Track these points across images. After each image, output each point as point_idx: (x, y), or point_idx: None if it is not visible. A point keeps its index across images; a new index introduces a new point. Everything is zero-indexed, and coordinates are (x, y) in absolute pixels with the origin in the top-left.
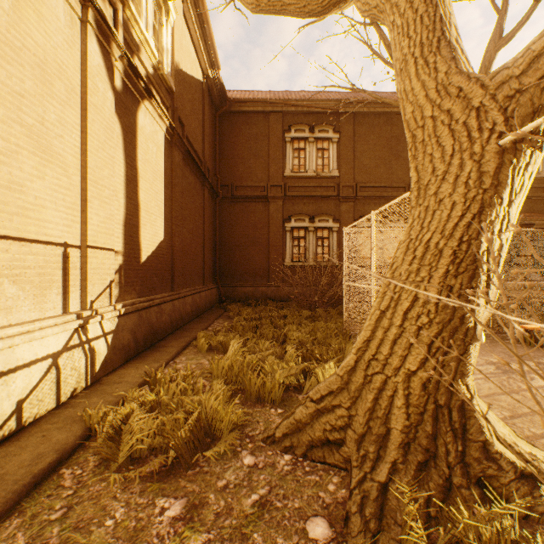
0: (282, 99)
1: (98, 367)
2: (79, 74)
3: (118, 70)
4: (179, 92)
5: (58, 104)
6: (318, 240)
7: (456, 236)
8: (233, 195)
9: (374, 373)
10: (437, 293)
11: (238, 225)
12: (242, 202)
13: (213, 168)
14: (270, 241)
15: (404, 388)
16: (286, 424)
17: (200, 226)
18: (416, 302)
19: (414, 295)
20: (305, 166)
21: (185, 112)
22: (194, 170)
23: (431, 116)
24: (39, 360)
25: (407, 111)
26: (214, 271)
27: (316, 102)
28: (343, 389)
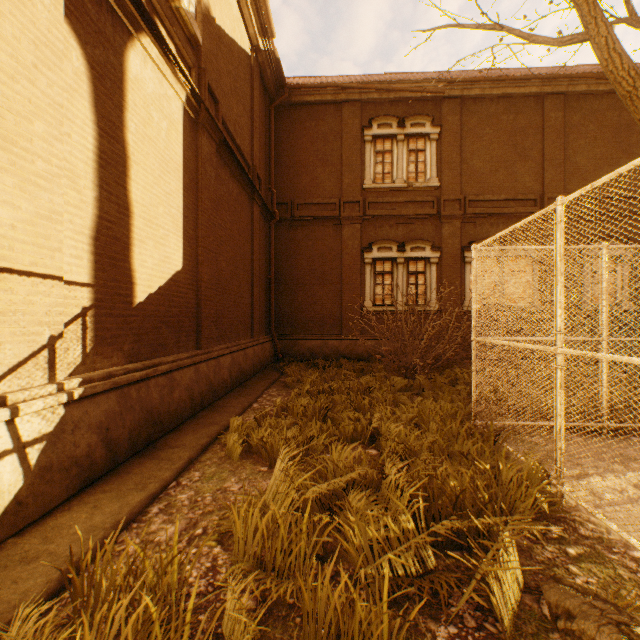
0: (360, 83)
1: None
2: None
3: None
4: (211, 50)
5: None
6: (409, 275)
7: None
8: (293, 217)
9: None
10: None
11: (300, 257)
12: (306, 226)
13: (267, 180)
14: (344, 278)
15: None
16: None
17: (246, 256)
18: None
19: None
20: (392, 174)
21: (222, 87)
22: (236, 174)
23: None
24: None
25: None
26: (268, 319)
27: (408, 84)
28: None
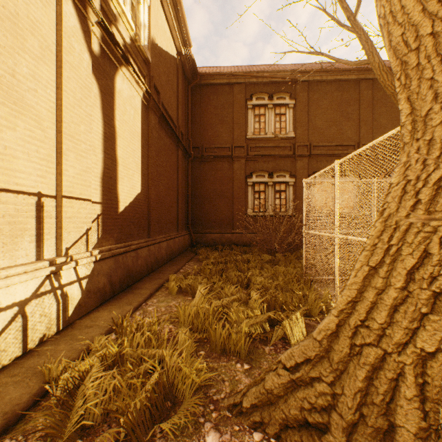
0: (245, 72)
1: (71, 311)
2: (54, 33)
3: (96, 36)
4: (155, 63)
5: (31, 58)
6: (276, 193)
7: None
8: (203, 156)
9: (364, 344)
10: None
11: (207, 181)
12: (210, 161)
13: (186, 133)
14: (234, 194)
15: (415, 373)
16: (255, 393)
17: (174, 181)
18: (427, 258)
19: (423, 249)
20: (265, 129)
21: (161, 82)
22: (169, 133)
23: (430, 33)
24: (3, 309)
25: (394, 36)
26: (187, 220)
27: (274, 73)
28: (323, 358)
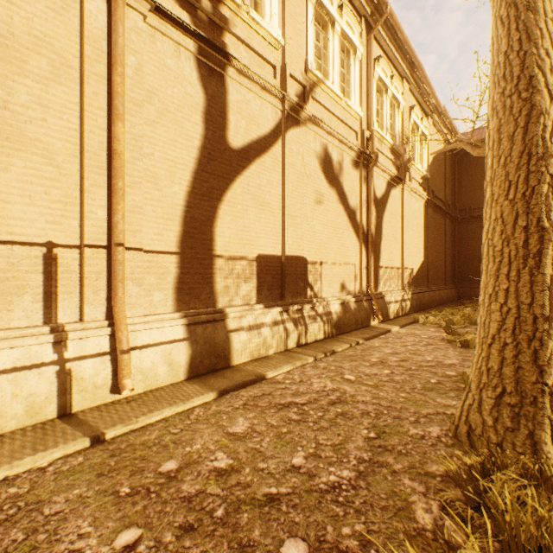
0: None
1: (407, 310)
2: (400, 208)
3: (409, 194)
4: (430, 174)
5: (397, 223)
6: None
7: None
8: (469, 217)
9: None
10: None
11: (474, 239)
12: (478, 221)
13: (452, 200)
14: None
15: None
16: None
17: (442, 246)
18: None
19: None
20: None
21: (433, 180)
22: (438, 212)
23: None
24: (398, 301)
25: None
26: (453, 276)
27: None
28: None
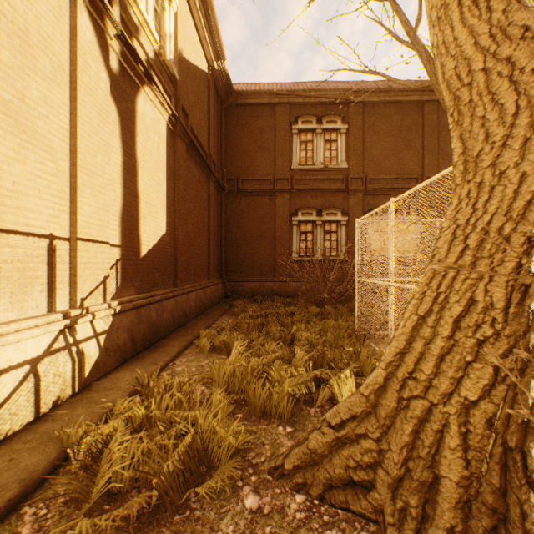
0: (289, 90)
1: (87, 372)
2: (68, 50)
3: (114, 51)
4: (183, 80)
5: (42, 80)
6: (326, 234)
7: (531, 218)
8: (239, 189)
9: (412, 397)
10: (505, 295)
11: (244, 219)
12: (248, 196)
13: (219, 162)
14: (277, 236)
15: (459, 423)
16: (298, 453)
17: (205, 220)
18: (473, 306)
19: (469, 297)
20: (312, 158)
21: (189, 103)
22: (198, 162)
23: (482, 69)
24: (13, 368)
25: (447, 68)
26: (220, 266)
27: (324, 92)
28: (370, 414)
